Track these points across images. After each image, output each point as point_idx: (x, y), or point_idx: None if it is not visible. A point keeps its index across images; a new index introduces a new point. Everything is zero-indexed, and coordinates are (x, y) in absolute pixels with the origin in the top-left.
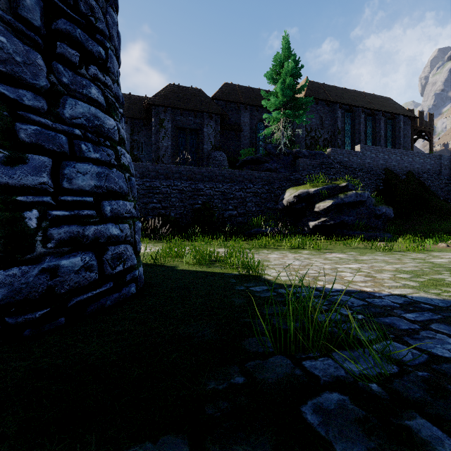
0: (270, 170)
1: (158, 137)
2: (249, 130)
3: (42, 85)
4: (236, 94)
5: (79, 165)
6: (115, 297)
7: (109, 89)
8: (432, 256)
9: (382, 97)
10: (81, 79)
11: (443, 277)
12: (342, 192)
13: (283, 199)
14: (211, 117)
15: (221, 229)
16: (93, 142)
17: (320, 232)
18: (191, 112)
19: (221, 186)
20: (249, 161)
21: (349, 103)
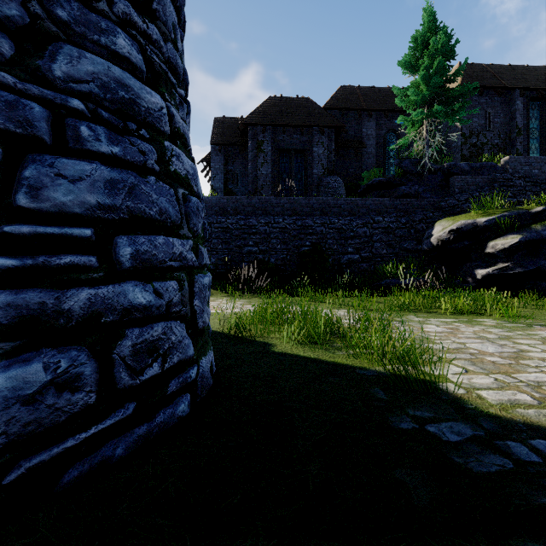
0: (409, 195)
1: (256, 164)
2: (375, 145)
3: (8, 14)
4: (356, 99)
5: (64, 163)
6: (137, 435)
7: (156, 47)
8: None
9: None
10: (97, 18)
11: None
12: (536, 221)
13: (431, 235)
14: (322, 131)
15: (337, 279)
16: (113, 128)
17: (496, 286)
18: (296, 128)
19: (337, 221)
20: (376, 185)
21: (537, 86)
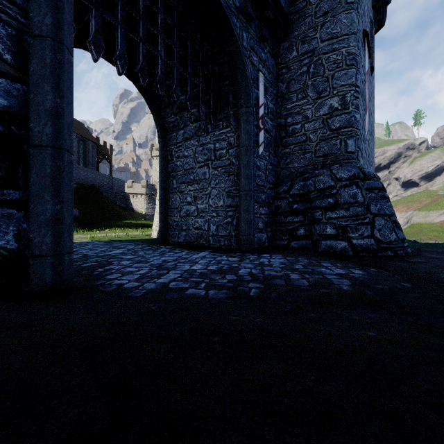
0: None
1: None
2: None
3: None
4: None
5: None
6: None
7: None
8: (85, 235)
9: (76, 120)
10: None
11: (77, 239)
12: None
13: None
14: None
15: None
16: None
17: None
18: None
19: None
20: None
21: None
